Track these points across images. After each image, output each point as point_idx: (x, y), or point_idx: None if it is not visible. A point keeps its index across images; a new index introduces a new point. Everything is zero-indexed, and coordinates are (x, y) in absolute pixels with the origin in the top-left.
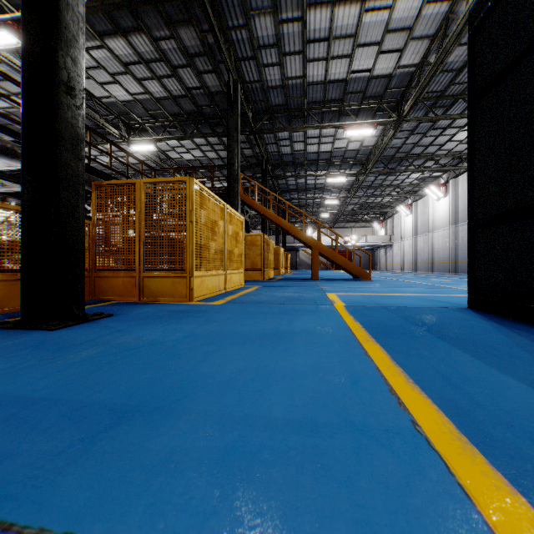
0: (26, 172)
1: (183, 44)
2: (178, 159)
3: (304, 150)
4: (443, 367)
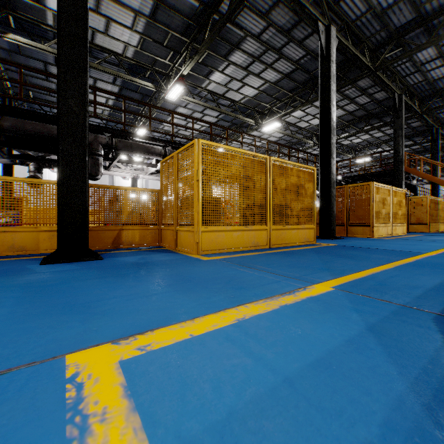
0: (321, 195)
1: (359, 87)
2: (349, 144)
3: None
4: None
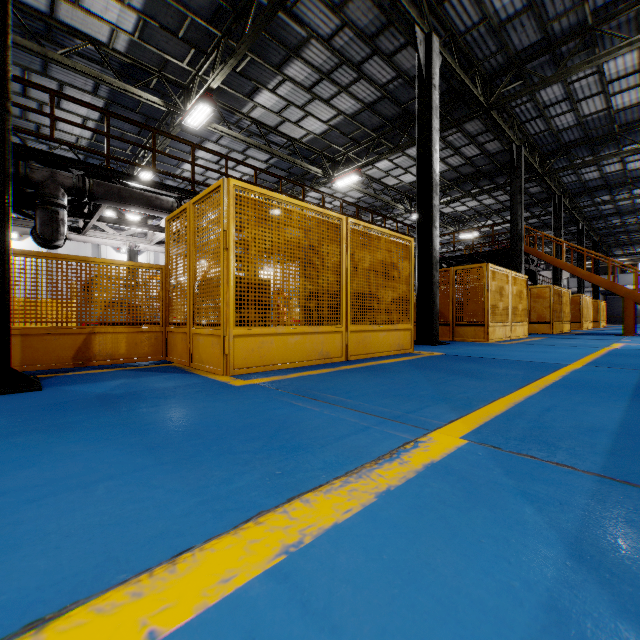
0: (419, 281)
1: (467, 132)
2: (452, 213)
3: (621, 170)
4: (617, 359)
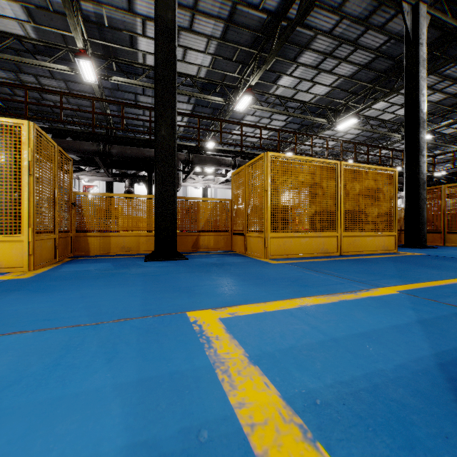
0: (406, 198)
1: None
2: (453, 132)
3: None
4: None
